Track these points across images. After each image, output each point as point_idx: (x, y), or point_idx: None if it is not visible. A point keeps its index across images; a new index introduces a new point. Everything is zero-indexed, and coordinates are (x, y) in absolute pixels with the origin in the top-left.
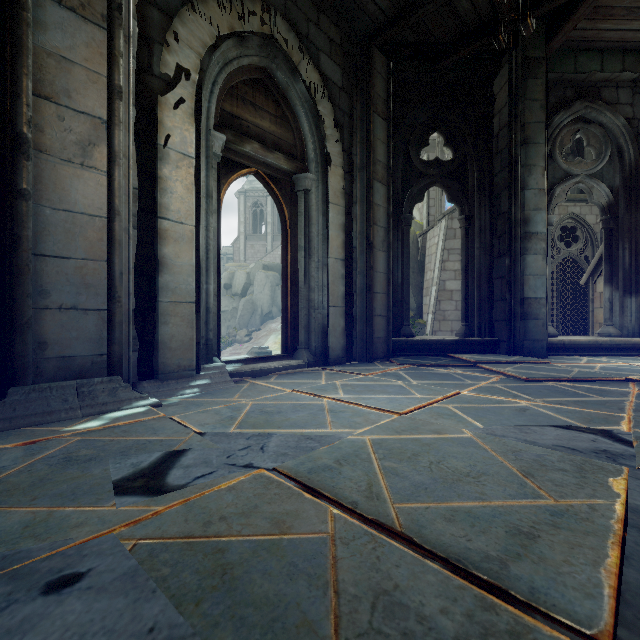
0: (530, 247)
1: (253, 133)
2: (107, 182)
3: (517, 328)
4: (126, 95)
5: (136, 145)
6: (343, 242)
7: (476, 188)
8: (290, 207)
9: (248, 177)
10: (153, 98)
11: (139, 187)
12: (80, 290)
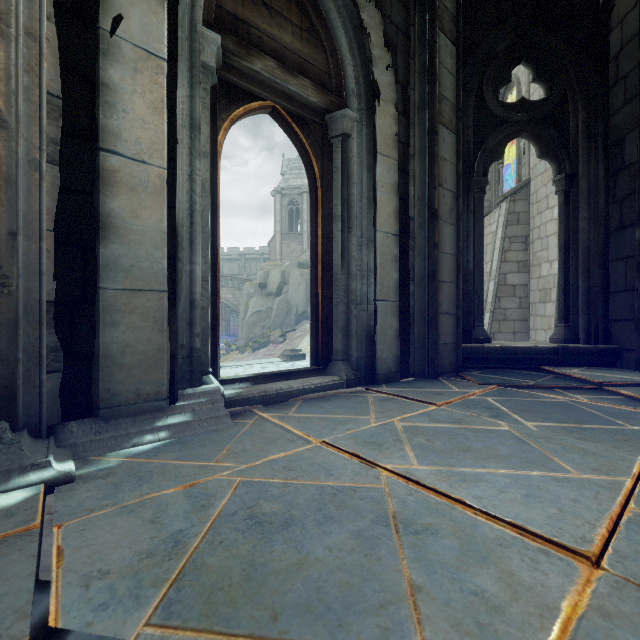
0: None
1: (267, 48)
2: None
3: None
4: None
5: (57, 23)
6: (396, 210)
7: (582, 134)
8: (321, 161)
9: (284, 175)
10: None
11: (64, 95)
12: None
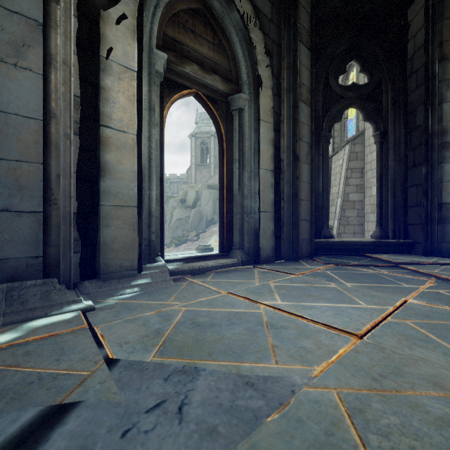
0: (448, 156)
1: (193, 57)
2: (43, 84)
3: (434, 231)
4: (67, 5)
5: (78, 55)
6: (272, 155)
7: (391, 106)
8: (226, 125)
9: (197, 124)
10: (95, 12)
11: (81, 95)
12: (13, 192)
